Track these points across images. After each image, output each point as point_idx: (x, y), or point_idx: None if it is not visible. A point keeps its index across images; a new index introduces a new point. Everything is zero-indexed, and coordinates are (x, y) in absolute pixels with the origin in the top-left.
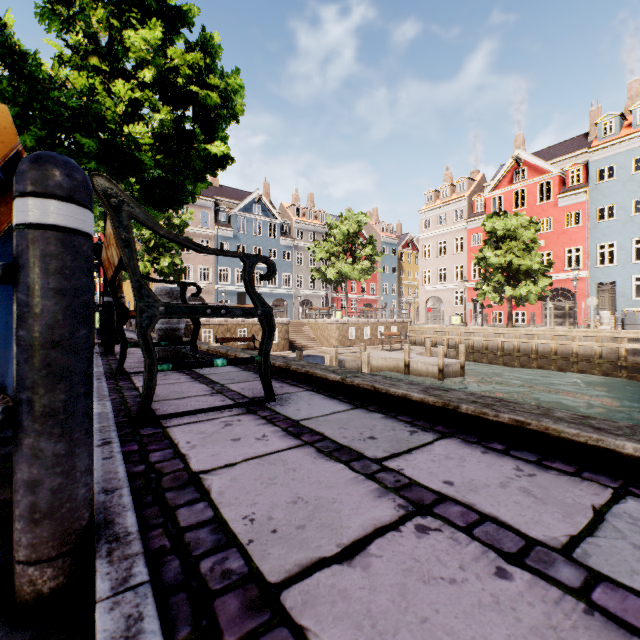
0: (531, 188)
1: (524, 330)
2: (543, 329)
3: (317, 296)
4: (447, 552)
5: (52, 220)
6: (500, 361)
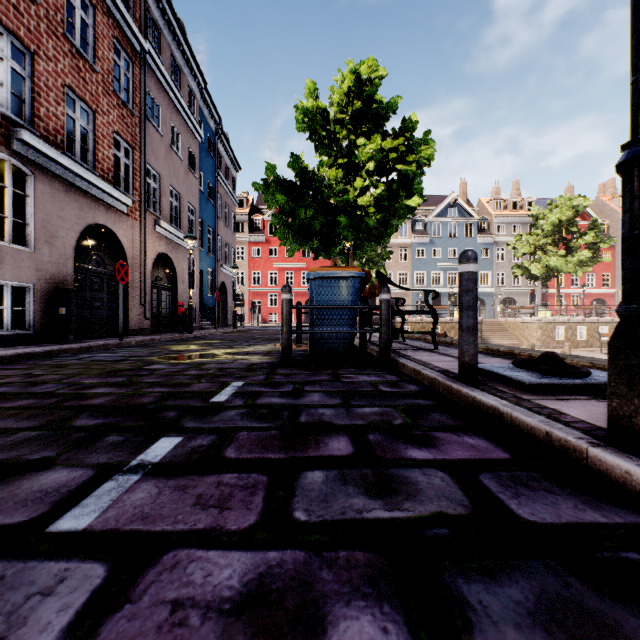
0: None
1: None
2: None
3: (522, 293)
4: None
5: (386, 298)
6: None
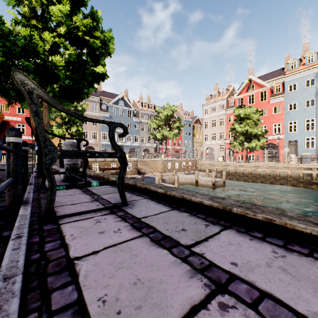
0: (257, 94)
1: (254, 164)
2: (263, 163)
3: (152, 147)
4: None
5: None
6: (242, 179)
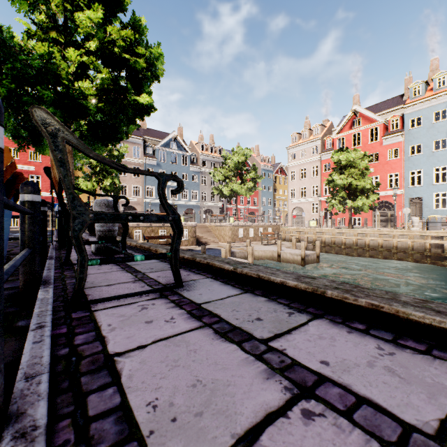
0: (364, 132)
1: (360, 230)
2: (373, 230)
3: (216, 207)
4: (333, 442)
5: None
6: (343, 252)
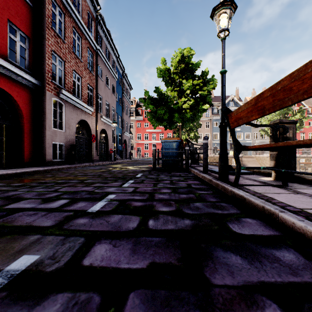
0: None
1: None
2: None
3: (266, 143)
4: None
5: (187, 148)
6: None
